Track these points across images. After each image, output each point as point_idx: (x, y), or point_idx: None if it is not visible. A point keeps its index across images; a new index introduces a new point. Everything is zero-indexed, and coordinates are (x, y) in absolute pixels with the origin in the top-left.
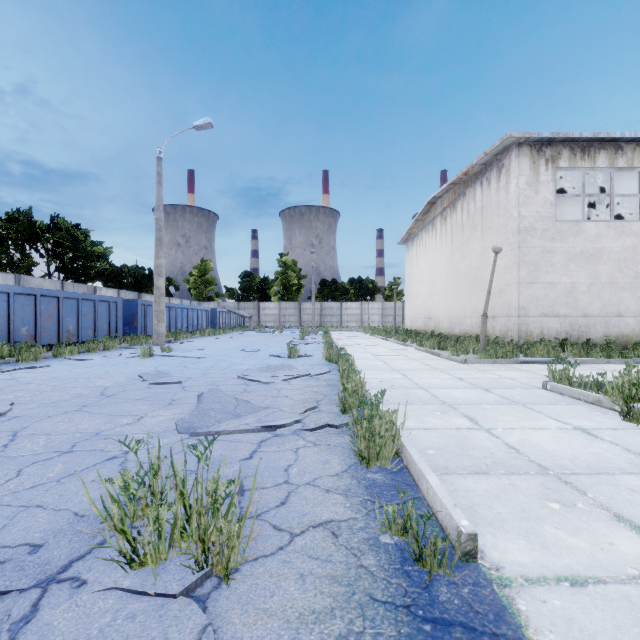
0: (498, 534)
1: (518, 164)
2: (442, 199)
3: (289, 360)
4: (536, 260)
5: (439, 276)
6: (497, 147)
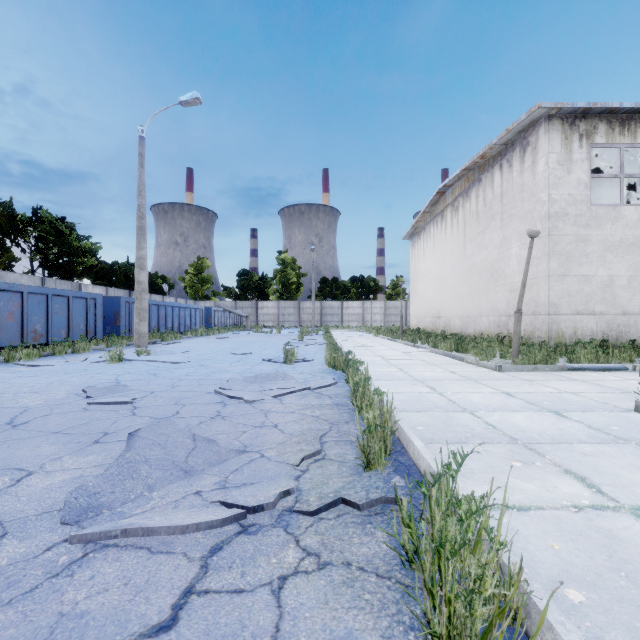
0: None
1: (548, 140)
2: (453, 188)
3: (285, 366)
4: (568, 250)
5: (449, 271)
6: (522, 122)
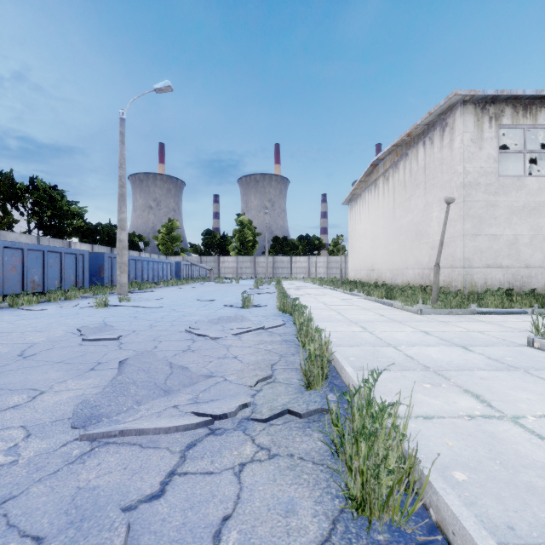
0: None
1: (463, 121)
2: (384, 161)
3: (242, 310)
4: (480, 213)
5: (381, 231)
6: (442, 106)
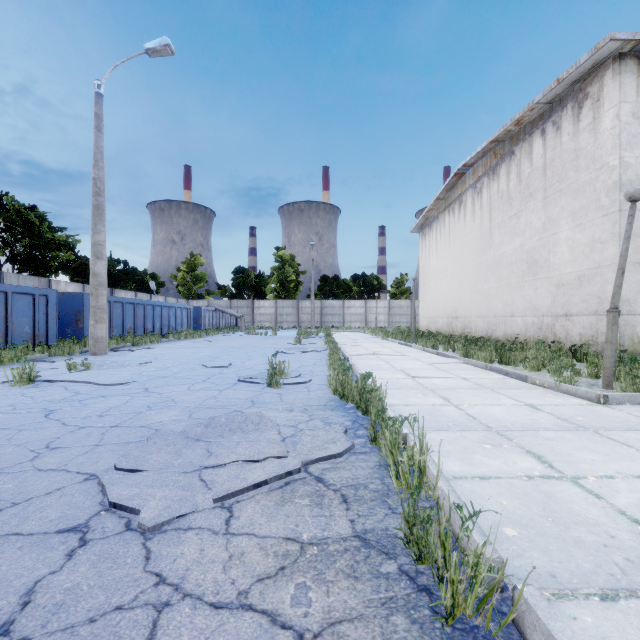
0: None
1: (619, 85)
2: (475, 167)
3: (268, 391)
4: None
5: (470, 265)
6: (582, 65)
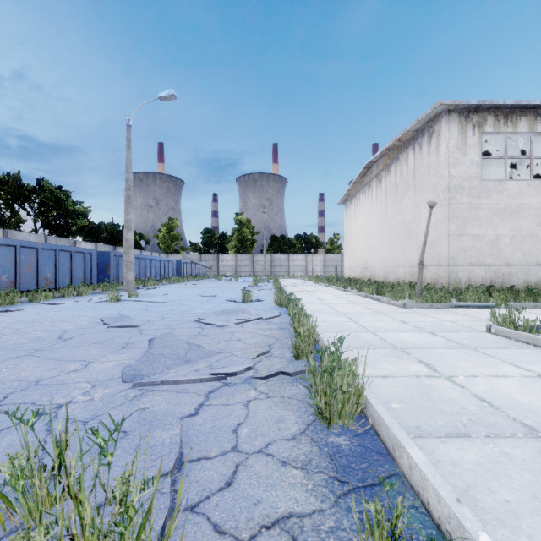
0: None
1: (448, 129)
2: (377, 163)
3: (243, 304)
4: (464, 215)
5: (375, 231)
6: (429, 114)
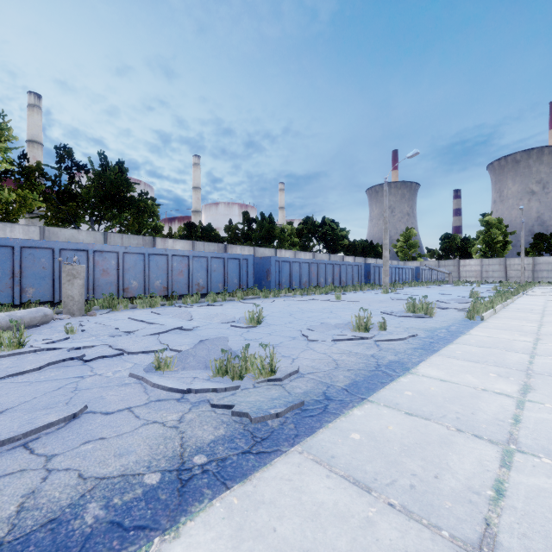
0: (496, 321)
1: None
2: None
3: (469, 299)
4: None
5: None
6: None
